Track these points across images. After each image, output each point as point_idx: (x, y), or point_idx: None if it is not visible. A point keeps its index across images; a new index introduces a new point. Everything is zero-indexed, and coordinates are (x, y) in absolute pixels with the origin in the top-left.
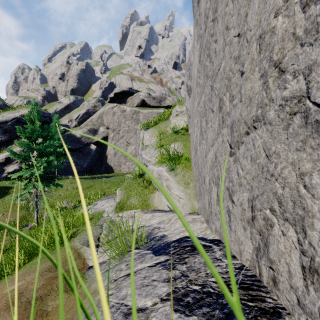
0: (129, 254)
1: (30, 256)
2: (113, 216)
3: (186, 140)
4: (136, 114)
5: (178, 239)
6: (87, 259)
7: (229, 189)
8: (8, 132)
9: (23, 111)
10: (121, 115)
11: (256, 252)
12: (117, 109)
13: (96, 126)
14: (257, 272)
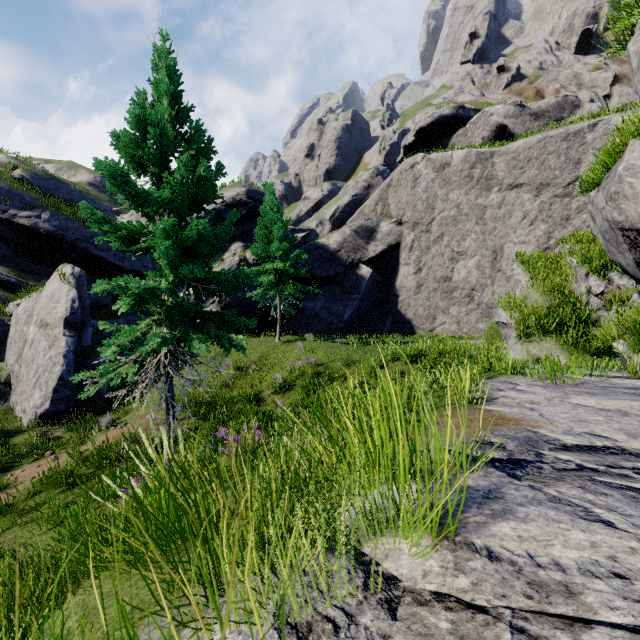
0: None
1: None
2: None
3: None
4: (483, 163)
5: None
6: None
7: None
8: None
9: (226, 194)
10: (435, 179)
11: None
12: (423, 167)
13: (372, 219)
14: None
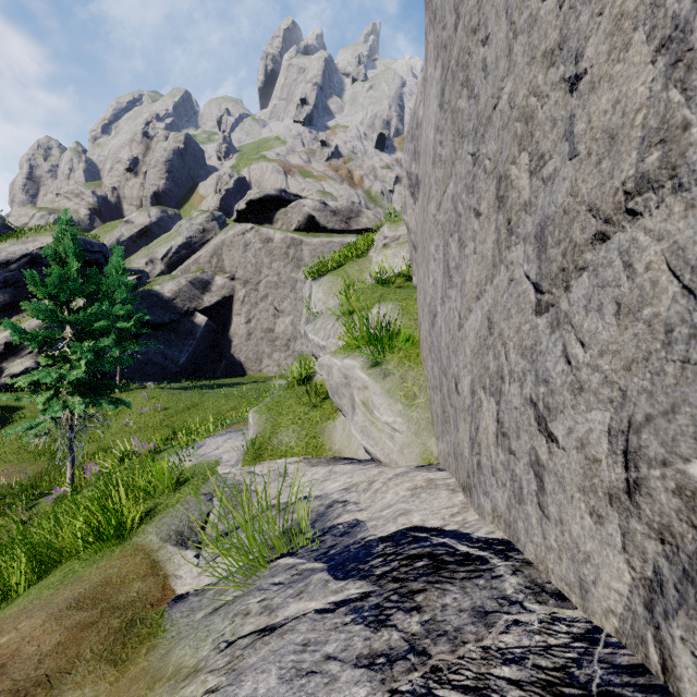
0: (271, 568)
1: (42, 568)
2: (238, 473)
3: (408, 298)
4: (296, 246)
5: (393, 534)
6: (172, 576)
7: (536, 403)
8: (12, 285)
9: (45, 239)
10: (262, 249)
11: (645, 594)
12: (253, 237)
13: (208, 273)
14: (651, 659)
